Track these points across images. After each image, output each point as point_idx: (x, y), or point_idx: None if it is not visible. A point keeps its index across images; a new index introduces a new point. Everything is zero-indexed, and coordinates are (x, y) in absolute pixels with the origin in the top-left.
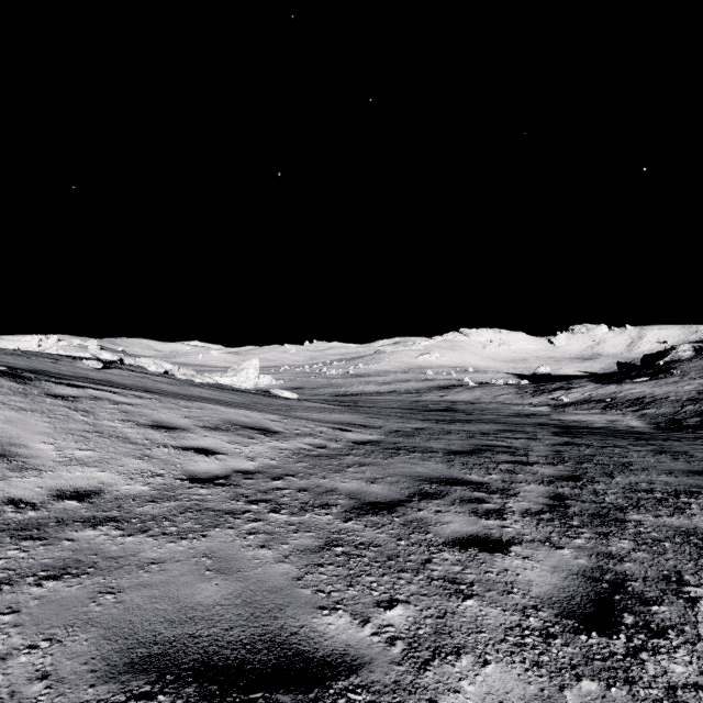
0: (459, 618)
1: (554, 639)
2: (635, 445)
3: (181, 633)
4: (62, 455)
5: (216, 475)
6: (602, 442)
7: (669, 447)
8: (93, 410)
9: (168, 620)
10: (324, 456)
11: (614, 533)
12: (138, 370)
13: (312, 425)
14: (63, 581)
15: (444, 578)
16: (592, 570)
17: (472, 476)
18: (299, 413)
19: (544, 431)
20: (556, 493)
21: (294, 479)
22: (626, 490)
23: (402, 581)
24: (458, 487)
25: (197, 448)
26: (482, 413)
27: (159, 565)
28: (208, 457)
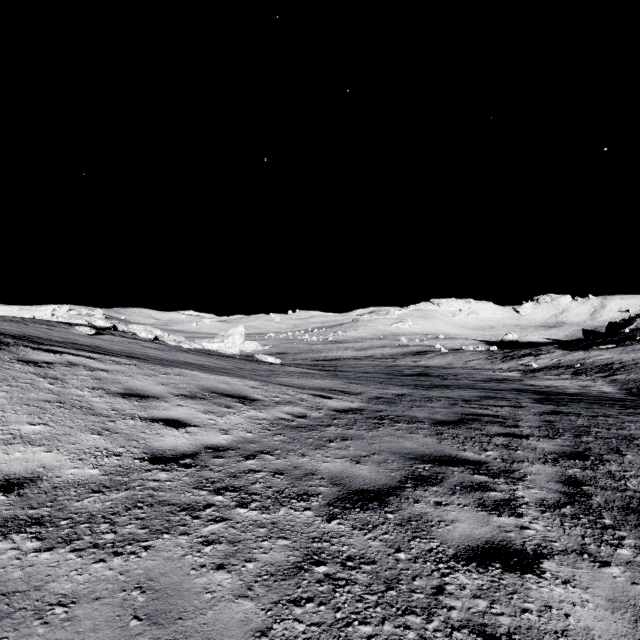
0: None
1: None
2: (626, 414)
3: None
4: (5, 431)
5: (183, 452)
6: (590, 410)
7: None
8: (64, 377)
9: None
10: (304, 427)
11: None
12: (130, 336)
13: (292, 392)
14: None
15: (468, 625)
16: None
17: (467, 452)
18: (280, 379)
19: (524, 397)
20: (567, 476)
21: (270, 458)
22: None
23: (411, 634)
24: (455, 467)
25: (167, 420)
26: (456, 378)
27: (68, 607)
28: (177, 430)
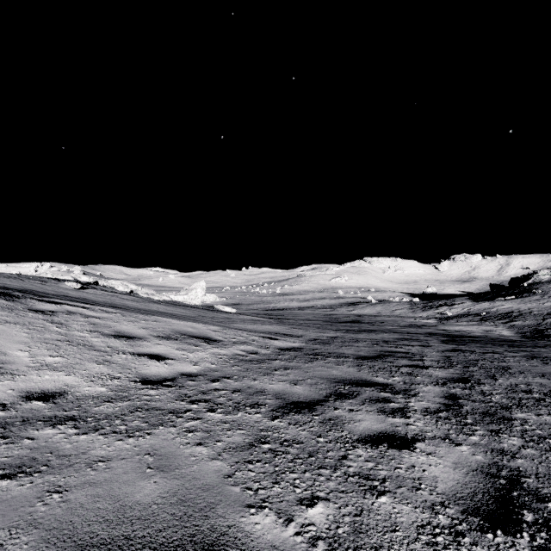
0: (375, 516)
1: (463, 538)
2: (510, 351)
3: (117, 534)
4: (34, 361)
5: (165, 377)
6: (482, 348)
7: (538, 353)
8: (67, 322)
9: (107, 520)
10: (255, 361)
11: (504, 430)
12: (109, 290)
13: (246, 335)
14: (16, 480)
15: (359, 474)
16: (489, 466)
17: (379, 378)
18: (236, 324)
19: (434, 339)
20: (450, 393)
21: (230, 381)
22: (508, 391)
23: (322, 478)
24: (367, 388)
25: (150, 354)
26: (383, 324)
27: (106, 462)
28: (159, 362)
